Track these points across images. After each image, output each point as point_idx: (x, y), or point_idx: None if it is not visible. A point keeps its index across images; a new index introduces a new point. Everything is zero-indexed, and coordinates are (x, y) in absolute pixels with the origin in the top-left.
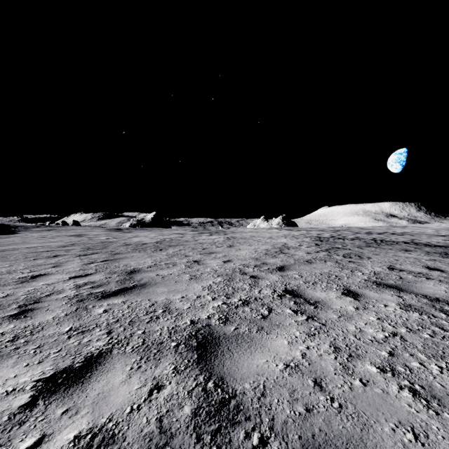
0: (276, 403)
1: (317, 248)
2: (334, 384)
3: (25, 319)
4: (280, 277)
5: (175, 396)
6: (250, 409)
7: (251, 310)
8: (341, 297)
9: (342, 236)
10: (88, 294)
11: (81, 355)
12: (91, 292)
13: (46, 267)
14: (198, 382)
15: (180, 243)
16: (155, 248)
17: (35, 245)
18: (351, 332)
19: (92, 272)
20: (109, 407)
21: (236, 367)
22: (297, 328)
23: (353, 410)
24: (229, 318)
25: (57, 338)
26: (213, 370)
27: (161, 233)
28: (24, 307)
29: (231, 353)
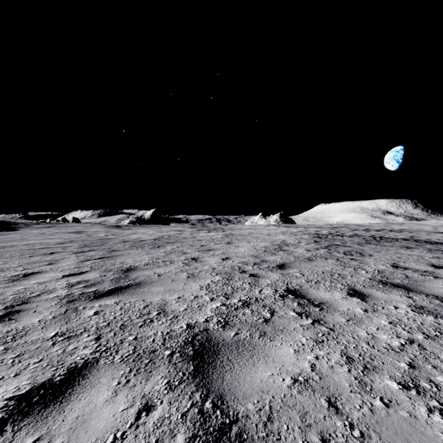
0: (286, 431)
1: (316, 245)
2: (351, 404)
3: (9, 322)
4: (281, 275)
5: (167, 420)
6: (254, 439)
7: (252, 312)
8: (347, 297)
9: (340, 232)
10: (80, 294)
11: (64, 366)
12: (83, 292)
13: (41, 265)
14: (193, 401)
15: (178, 240)
16: (153, 244)
17: (33, 242)
18: (363, 339)
19: (87, 270)
20: (88, 436)
21: (237, 382)
22: (303, 334)
23: (378, 441)
24: (228, 322)
25: (40, 345)
26: (211, 385)
27: (159, 230)
28: (11, 308)
29: (232, 364)
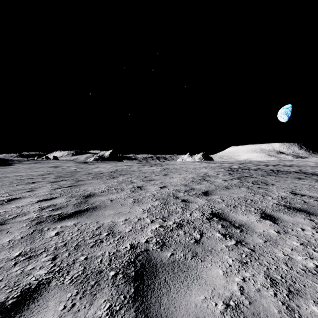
0: None
1: (231, 176)
2: None
3: None
4: (206, 201)
5: None
6: None
7: (184, 233)
8: (260, 220)
9: (247, 167)
10: (48, 216)
11: (19, 287)
12: (50, 215)
13: (23, 192)
14: None
15: (128, 173)
16: (109, 176)
17: (21, 174)
18: (281, 260)
19: (56, 196)
20: None
21: (173, 307)
22: (229, 254)
23: None
24: (165, 243)
25: (3, 265)
26: (149, 310)
27: (115, 165)
28: None
29: (168, 287)
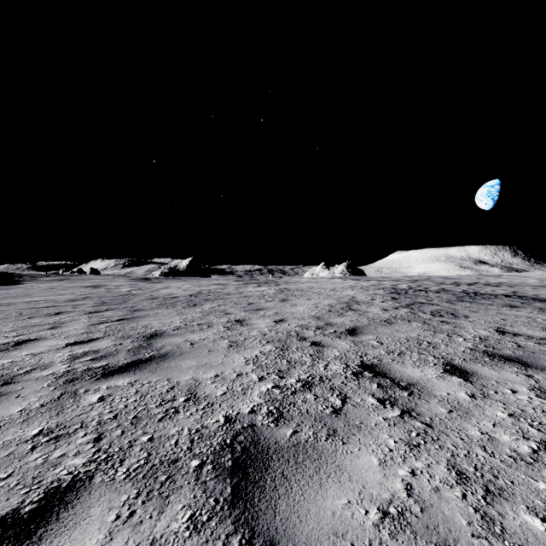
0: None
1: (395, 302)
2: None
3: None
4: (352, 344)
5: None
6: None
7: (316, 398)
8: (444, 376)
9: (423, 287)
10: (84, 370)
11: (41, 486)
12: (89, 368)
13: (40, 329)
14: None
15: (220, 297)
16: (187, 302)
17: (37, 299)
18: (476, 441)
19: (98, 336)
20: None
21: (296, 517)
22: (390, 433)
23: None
24: (283, 413)
25: (13, 450)
26: (257, 522)
27: (197, 284)
28: None
29: (288, 485)
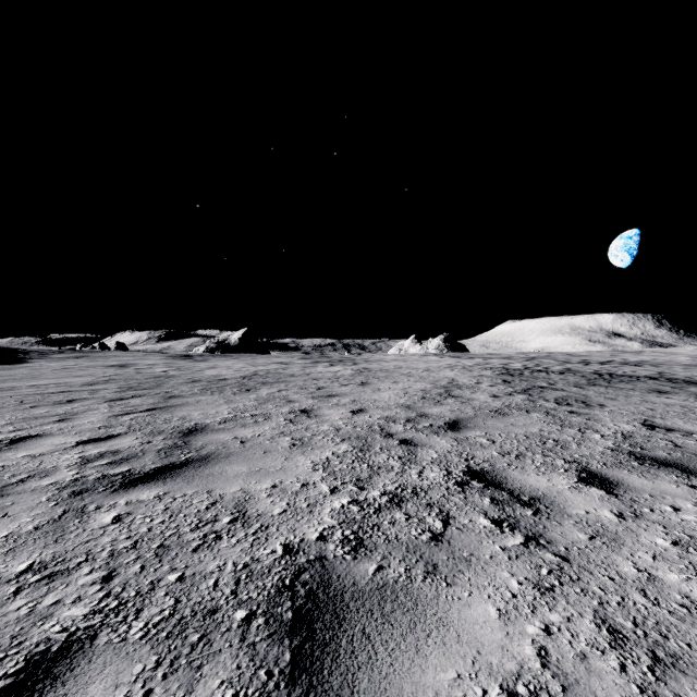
0: None
1: (507, 387)
2: None
3: None
4: (454, 443)
5: None
6: None
7: (408, 518)
8: (579, 487)
9: (542, 366)
10: (98, 478)
11: (22, 649)
12: (104, 475)
13: (45, 422)
14: None
15: (281, 379)
16: (239, 386)
17: (45, 382)
18: (632, 582)
19: (120, 432)
20: None
21: None
22: (511, 569)
23: None
24: (363, 540)
25: None
26: None
27: (252, 363)
28: None
29: (371, 648)
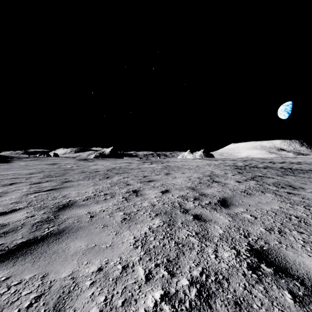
0: None
1: (242, 176)
2: None
3: None
4: (229, 218)
5: None
6: None
7: None
8: None
9: (253, 164)
10: None
11: None
12: None
13: None
14: None
15: (126, 171)
16: (104, 175)
17: (9, 173)
18: None
19: (21, 207)
20: None
21: None
22: None
23: None
24: None
25: None
26: None
27: (114, 162)
28: None
29: None
